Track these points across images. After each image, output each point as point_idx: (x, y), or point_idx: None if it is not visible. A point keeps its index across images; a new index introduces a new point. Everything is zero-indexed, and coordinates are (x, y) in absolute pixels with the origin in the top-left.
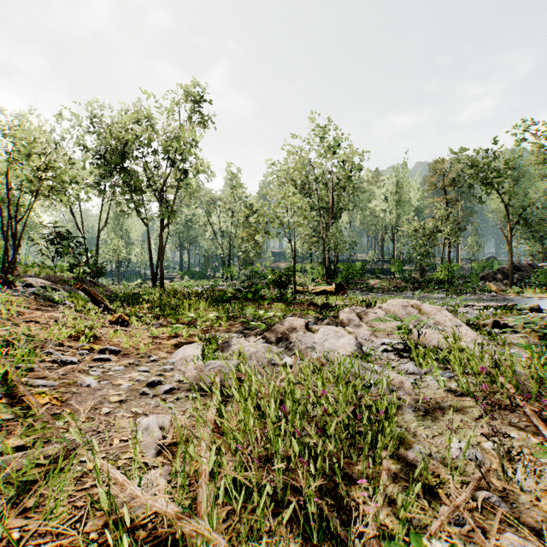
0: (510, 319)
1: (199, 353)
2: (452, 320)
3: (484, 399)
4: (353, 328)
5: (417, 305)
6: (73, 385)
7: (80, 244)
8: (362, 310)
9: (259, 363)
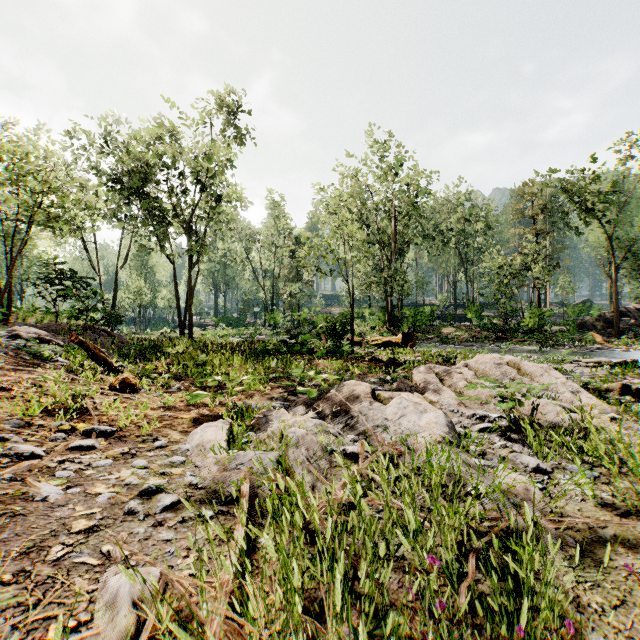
0: (637, 381)
1: (224, 436)
2: (566, 383)
3: None
4: (433, 394)
5: (515, 363)
6: (22, 498)
7: (89, 285)
8: (443, 369)
9: (309, 453)
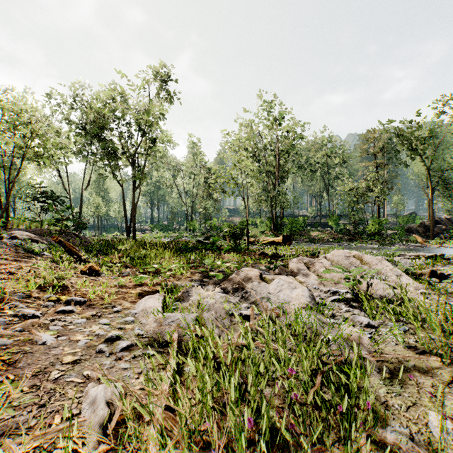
0: (442, 268)
1: (160, 304)
2: (393, 270)
3: (451, 360)
4: (302, 277)
5: (359, 256)
6: (29, 342)
7: (63, 202)
8: (309, 260)
9: (217, 315)
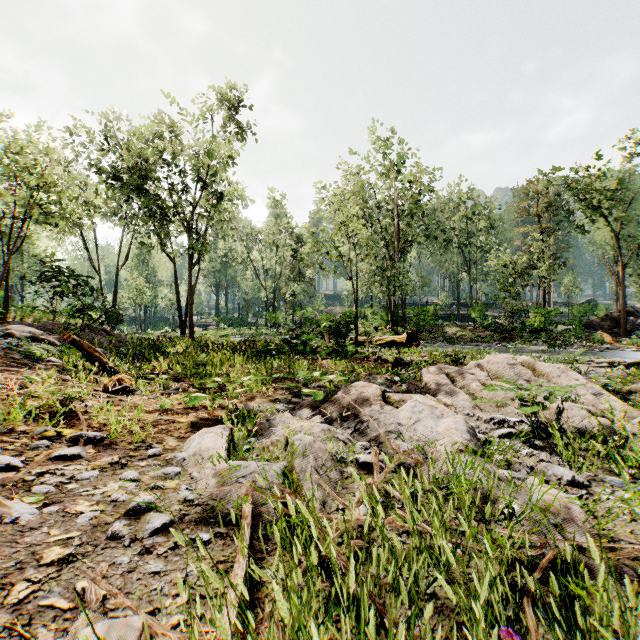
0: None
1: (223, 444)
2: (587, 385)
3: None
4: (445, 396)
5: (529, 363)
6: None
7: (87, 283)
8: (454, 370)
9: (318, 463)
